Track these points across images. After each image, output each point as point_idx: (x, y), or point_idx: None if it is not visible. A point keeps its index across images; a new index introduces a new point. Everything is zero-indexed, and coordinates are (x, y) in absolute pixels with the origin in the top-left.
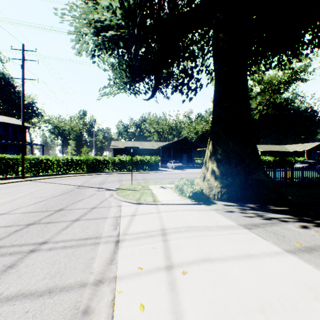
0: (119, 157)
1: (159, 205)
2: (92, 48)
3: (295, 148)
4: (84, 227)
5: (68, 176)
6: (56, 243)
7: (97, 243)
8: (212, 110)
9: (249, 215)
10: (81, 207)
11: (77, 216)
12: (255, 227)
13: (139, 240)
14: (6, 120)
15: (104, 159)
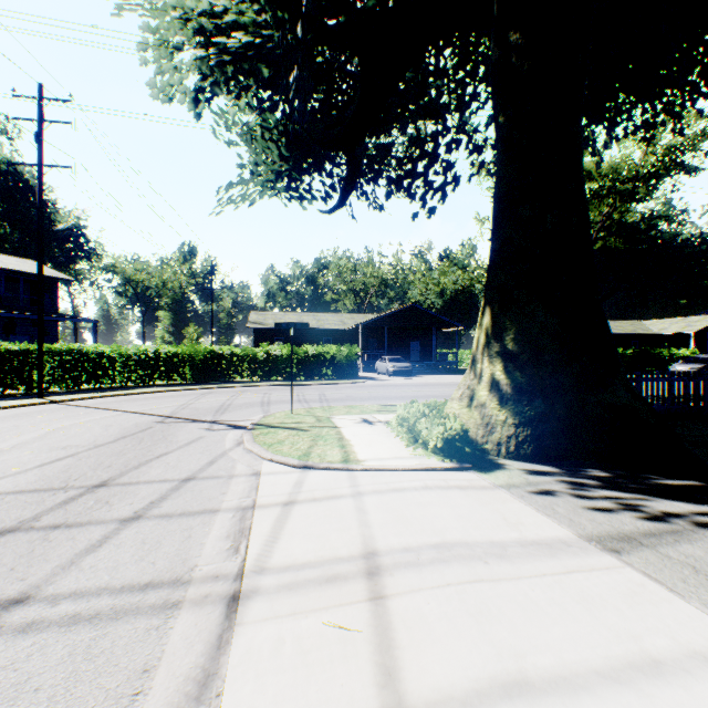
0: (265, 347)
1: (357, 473)
2: (195, 84)
3: (669, 327)
4: (150, 542)
5: (147, 391)
6: (52, 605)
7: (172, 606)
8: (491, 230)
9: (603, 505)
10: (157, 478)
11: (139, 506)
12: (632, 547)
13: (300, 596)
14: (12, 265)
15: (232, 353)
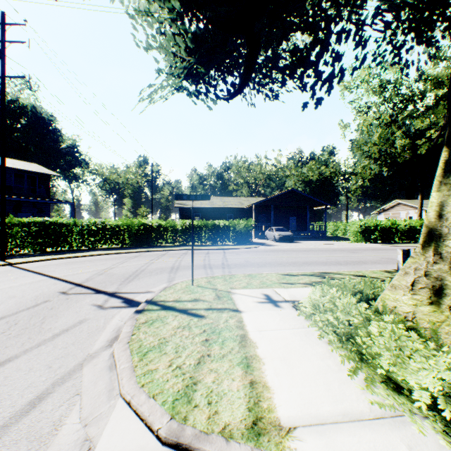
0: (183, 220)
1: None
2: None
3: None
4: None
5: (90, 254)
6: None
7: None
8: None
9: None
10: None
11: None
12: None
13: None
14: (19, 166)
15: (159, 225)
